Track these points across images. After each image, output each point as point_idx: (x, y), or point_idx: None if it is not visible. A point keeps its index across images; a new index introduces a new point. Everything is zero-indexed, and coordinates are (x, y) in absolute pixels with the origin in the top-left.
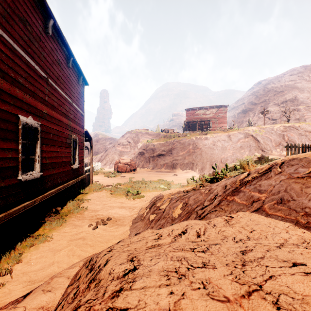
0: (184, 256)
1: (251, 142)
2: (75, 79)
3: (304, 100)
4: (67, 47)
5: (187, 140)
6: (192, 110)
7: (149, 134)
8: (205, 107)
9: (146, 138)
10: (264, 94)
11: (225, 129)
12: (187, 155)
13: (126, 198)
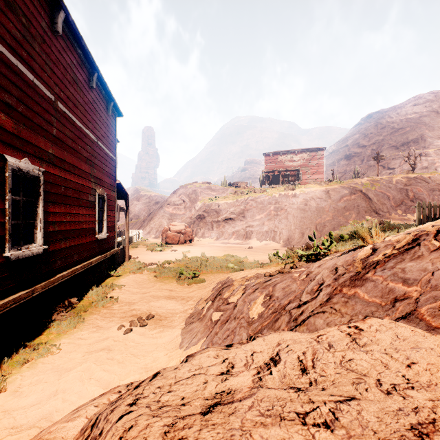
0: None
1: (360, 200)
2: (102, 107)
3: (435, 141)
4: (88, 56)
5: (267, 197)
6: (273, 155)
7: (212, 189)
8: (292, 151)
9: (208, 195)
10: (376, 132)
11: (322, 183)
12: (266, 219)
13: (177, 284)
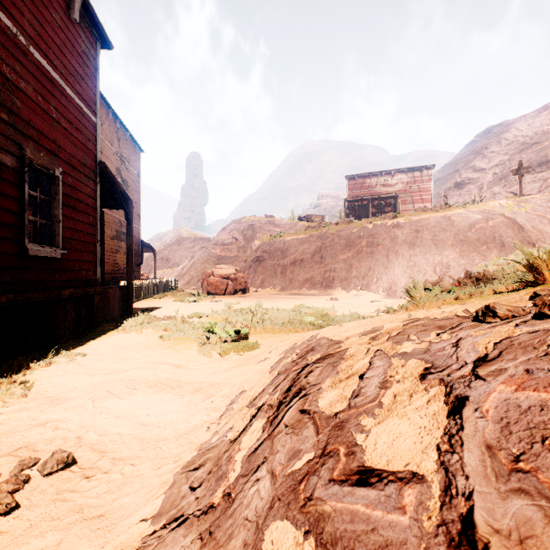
0: None
1: (503, 227)
2: None
3: None
4: None
5: (356, 229)
6: (359, 178)
7: (276, 224)
8: (386, 171)
9: (269, 231)
10: (500, 150)
11: (436, 208)
12: (356, 259)
13: (199, 353)
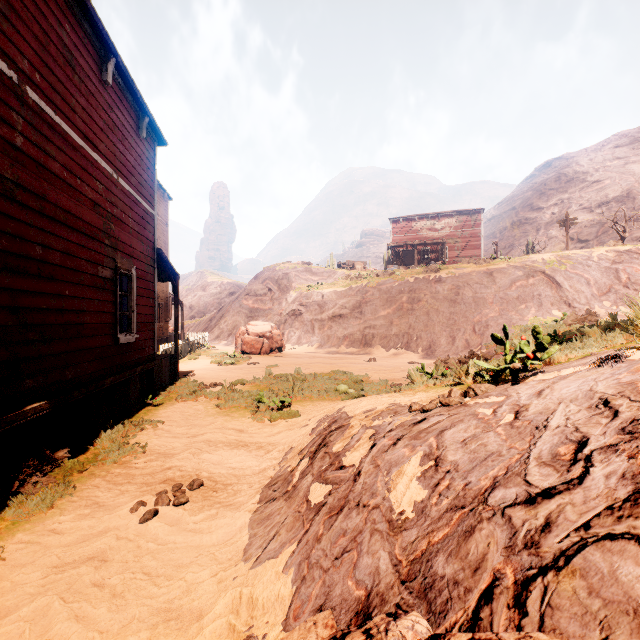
0: None
1: (542, 286)
2: (127, 122)
3: None
4: (95, 22)
5: (397, 283)
6: (404, 221)
7: (313, 272)
8: (433, 215)
9: (306, 280)
10: (559, 188)
11: (481, 260)
12: (396, 316)
13: (253, 420)
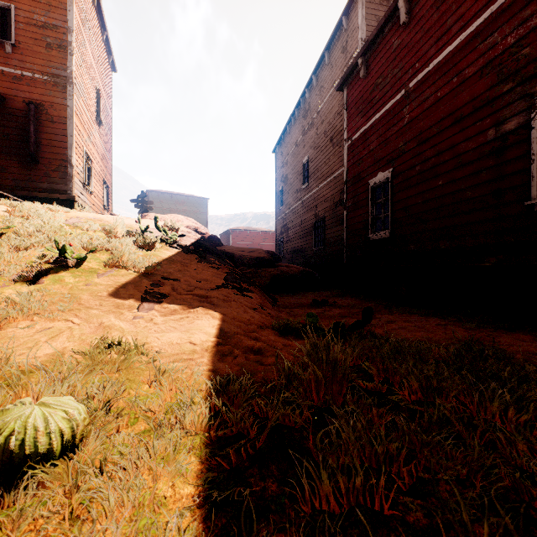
0: (248, 250)
1: None
2: None
3: None
4: None
5: None
6: None
7: None
8: None
9: None
10: None
11: None
12: None
13: None
